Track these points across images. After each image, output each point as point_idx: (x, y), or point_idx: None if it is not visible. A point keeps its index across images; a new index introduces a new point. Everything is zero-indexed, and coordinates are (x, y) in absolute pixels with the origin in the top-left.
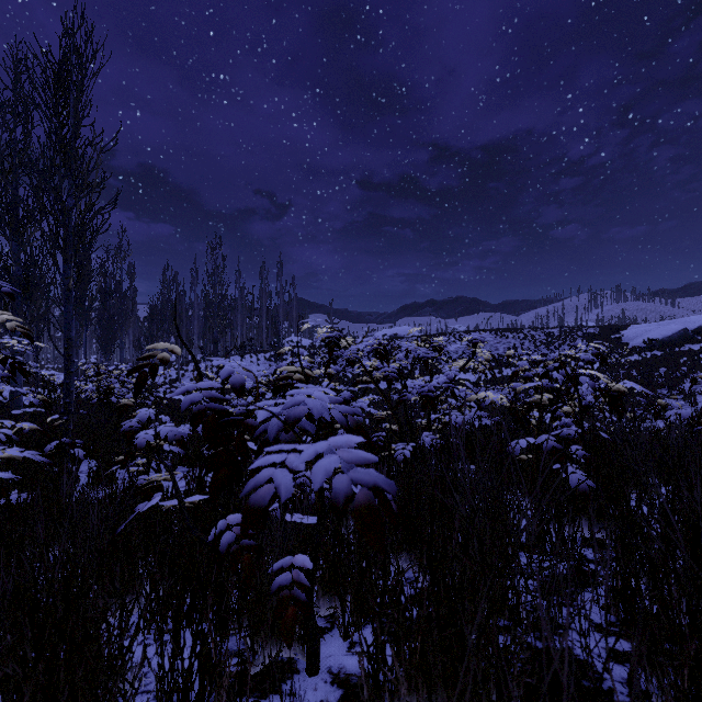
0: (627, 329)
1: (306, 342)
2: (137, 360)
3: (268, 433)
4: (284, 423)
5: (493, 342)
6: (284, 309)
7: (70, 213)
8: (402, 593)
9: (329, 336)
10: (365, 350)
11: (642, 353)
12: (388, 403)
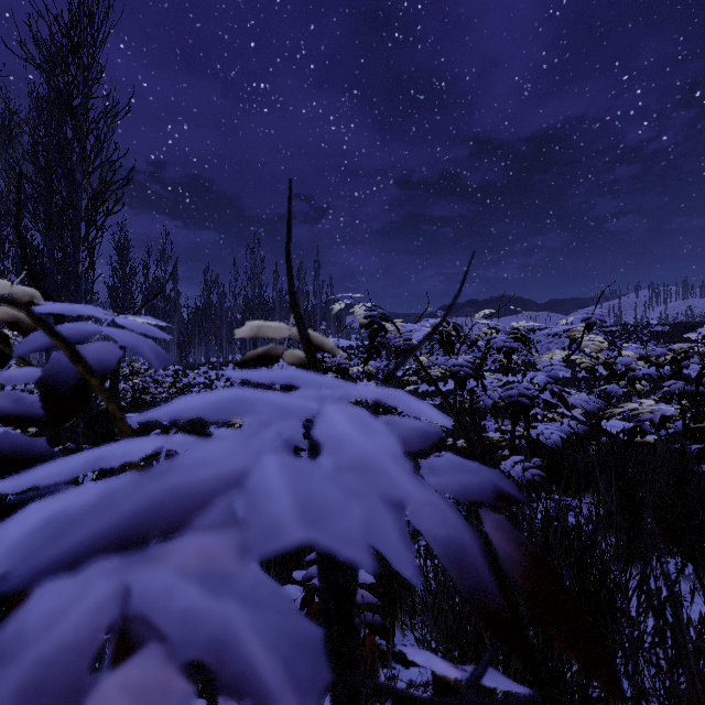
0: (703, 327)
1: (343, 343)
2: None
3: None
4: None
5: (544, 342)
6: (321, 309)
7: (77, 189)
8: None
9: (370, 314)
10: None
11: None
12: (453, 411)
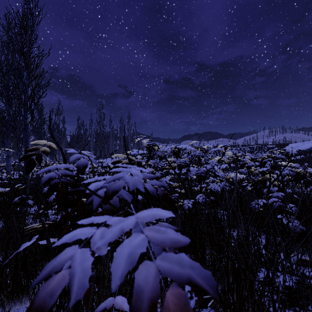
0: (288, 145)
1: (140, 152)
2: (25, 151)
3: (93, 202)
4: (98, 197)
5: None
6: (131, 137)
7: (26, 87)
8: (192, 298)
9: (149, 144)
10: (167, 155)
11: (295, 156)
12: (180, 179)
